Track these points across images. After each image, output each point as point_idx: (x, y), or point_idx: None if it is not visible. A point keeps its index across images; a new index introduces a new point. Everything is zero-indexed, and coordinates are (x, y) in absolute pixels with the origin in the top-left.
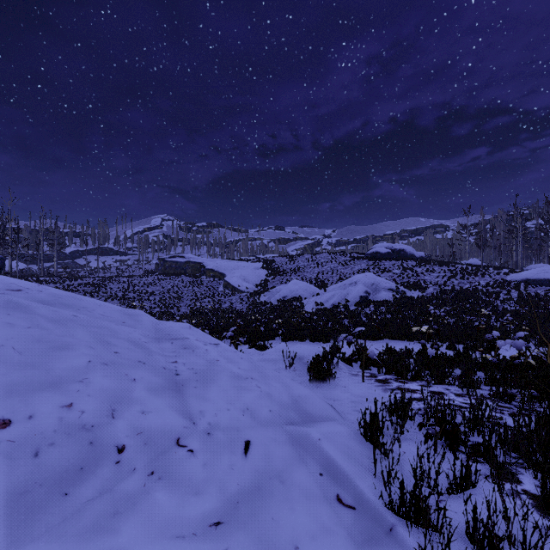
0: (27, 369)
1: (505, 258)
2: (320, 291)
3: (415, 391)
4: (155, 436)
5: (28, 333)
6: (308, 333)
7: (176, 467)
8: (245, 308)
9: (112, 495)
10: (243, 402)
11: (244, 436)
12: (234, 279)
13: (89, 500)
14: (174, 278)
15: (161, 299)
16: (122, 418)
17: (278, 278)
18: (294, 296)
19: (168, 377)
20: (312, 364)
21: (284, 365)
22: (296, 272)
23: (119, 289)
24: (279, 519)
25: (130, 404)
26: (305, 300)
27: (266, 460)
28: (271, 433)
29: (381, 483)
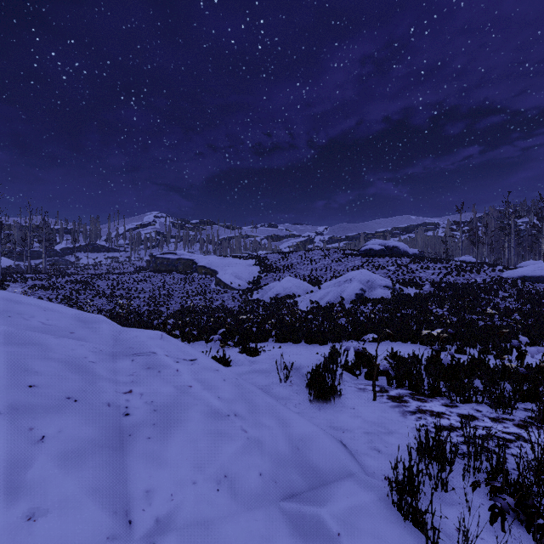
0: None
1: (496, 255)
2: (314, 289)
3: (441, 415)
4: None
5: None
6: (304, 335)
7: None
8: (237, 306)
9: None
10: (219, 463)
11: (216, 542)
12: (226, 276)
13: None
14: (166, 274)
15: (150, 297)
16: None
17: (271, 274)
18: (287, 294)
19: (109, 422)
20: (312, 379)
21: (278, 378)
22: (289, 269)
23: (107, 286)
24: None
25: (10, 499)
26: (299, 297)
27: None
28: (261, 524)
29: None
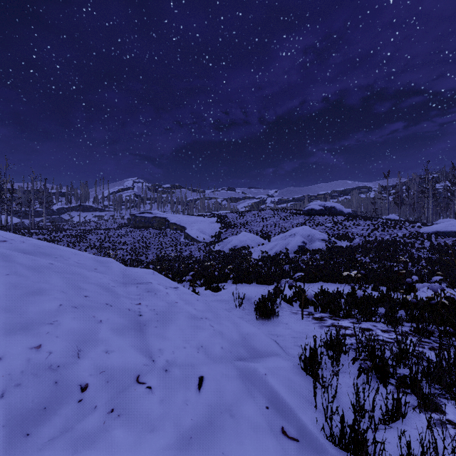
0: (2, 313)
1: (418, 214)
2: (264, 241)
3: (347, 328)
4: (117, 375)
5: (6, 279)
6: (255, 277)
7: (135, 404)
8: (202, 256)
9: (72, 434)
10: (198, 340)
11: (198, 372)
12: (193, 231)
13: (50, 440)
14: (143, 230)
15: (132, 248)
16: (87, 357)
17: (230, 230)
18: (243, 246)
19: (131, 318)
20: (258, 304)
21: (234, 305)
22: (244, 226)
23: (97, 239)
24: (229, 453)
25: (95, 344)
26: (252, 249)
27: (218, 394)
28: (222, 369)
29: (321, 415)
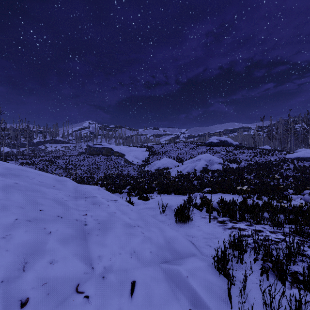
0: None
1: (283, 145)
2: (179, 164)
3: (244, 229)
4: (58, 285)
5: None
6: (173, 189)
7: None
8: (136, 174)
9: None
10: (131, 246)
11: (131, 277)
12: (130, 157)
13: None
14: (96, 156)
15: (87, 169)
16: (32, 270)
17: (155, 156)
18: (164, 167)
19: (78, 227)
20: (177, 211)
21: (159, 211)
22: (165, 153)
23: (63, 163)
24: None
25: (41, 255)
26: (171, 169)
27: (148, 299)
28: (151, 272)
29: None
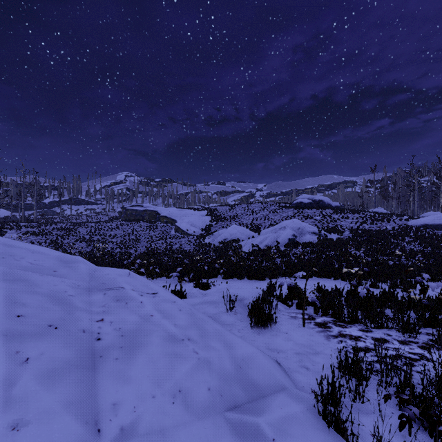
0: None
1: (403, 207)
2: (254, 234)
3: (358, 338)
4: None
5: None
6: (246, 272)
7: None
8: (192, 249)
9: None
10: (175, 380)
11: None
12: (183, 224)
13: None
14: (134, 223)
15: (121, 241)
16: None
17: (220, 223)
18: (233, 239)
19: (83, 346)
20: (253, 308)
21: (225, 308)
22: (234, 219)
23: (87, 232)
24: None
25: None
26: (242, 242)
27: None
28: (209, 431)
29: None
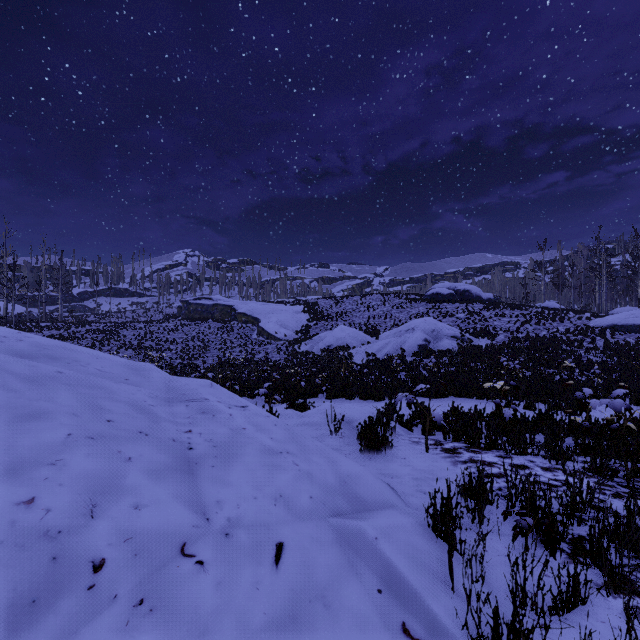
0: None
1: (586, 300)
2: (371, 339)
3: (492, 464)
4: (151, 543)
5: None
6: (358, 390)
7: (177, 591)
8: (283, 359)
9: None
10: (275, 487)
11: (275, 537)
12: (270, 325)
13: None
14: (200, 323)
15: (183, 348)
16: (105, 516)
17: (322, 323)
18: (340, 345)
19: (177, 453)
20: (363, 430)
21: (328, 431)
22: (342, 317)
23: (134, 336)
24: None
25: (119, 495)
26: (354, 349)
27: (305, 571)
28: (311, 530)
29: (461, 601)
